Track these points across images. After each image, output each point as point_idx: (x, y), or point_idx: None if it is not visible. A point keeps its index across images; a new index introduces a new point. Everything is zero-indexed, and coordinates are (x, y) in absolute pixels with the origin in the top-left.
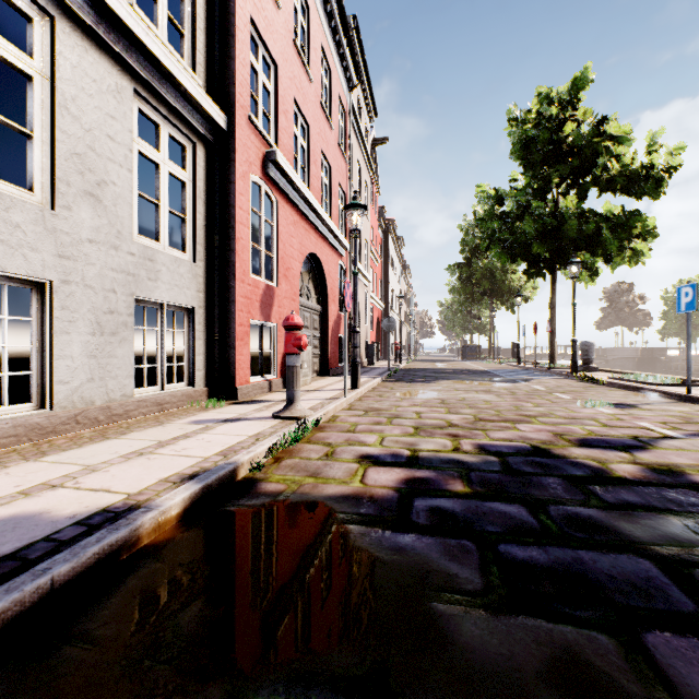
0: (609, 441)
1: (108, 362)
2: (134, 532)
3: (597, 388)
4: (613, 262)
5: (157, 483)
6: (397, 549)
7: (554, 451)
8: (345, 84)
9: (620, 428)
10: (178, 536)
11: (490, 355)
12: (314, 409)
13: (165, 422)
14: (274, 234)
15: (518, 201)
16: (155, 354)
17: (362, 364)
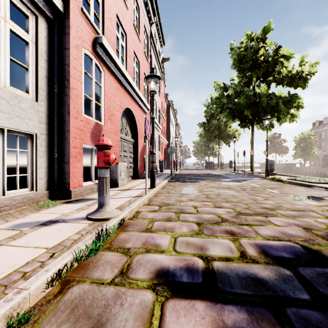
0: None
1: None
2: None
3: (286, 185)
4: (280, 121)
5: None
6: None
7: None
8: (148, 21)
9: None
10: None
11: (218, 166)
12: (122, 207)
13: None
14: (102, 92)
15: (234, 90)
16: (14, 167)
17: (156, 171)
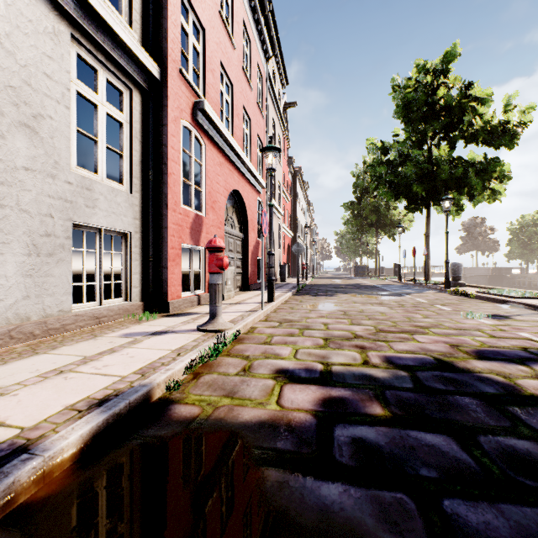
0: (504, 353)
1: (45, 280)
2: (2, 493)
3: (470, 300)
4: (475, 200)
5: (61, 411)
6: (322, 510)
7: (457, 364)
8: (263, 55)
9: (507, 339)
10: (65, 489)
11: (376, 273)
12: (234, 321)
13: (98, 335)
14: (203, 172)
15: (399, 151)
16: None
17: (276, 280)
